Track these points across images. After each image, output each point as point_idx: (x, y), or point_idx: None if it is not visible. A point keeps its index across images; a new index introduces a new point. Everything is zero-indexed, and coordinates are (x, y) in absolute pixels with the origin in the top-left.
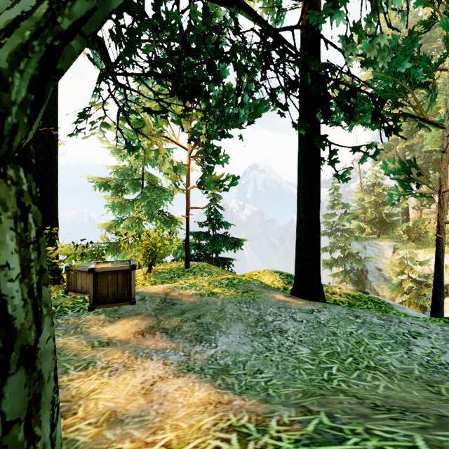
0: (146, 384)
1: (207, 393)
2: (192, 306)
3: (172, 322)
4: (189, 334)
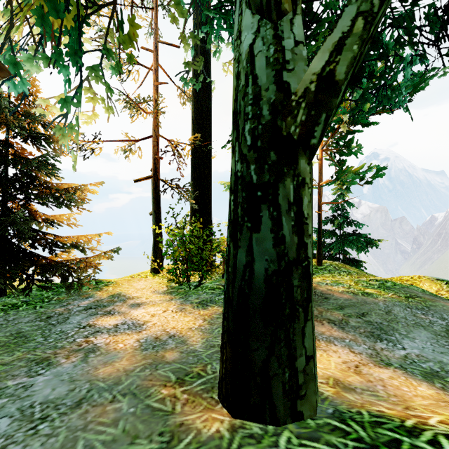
0: (348, 364)
1: (433, 391)
2: (349, 303)
3: (334, 315)
4: (362, 330)
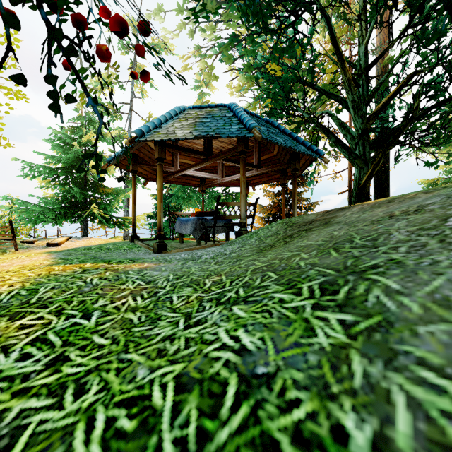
0: None
1: None
2: None
3: None
4: None
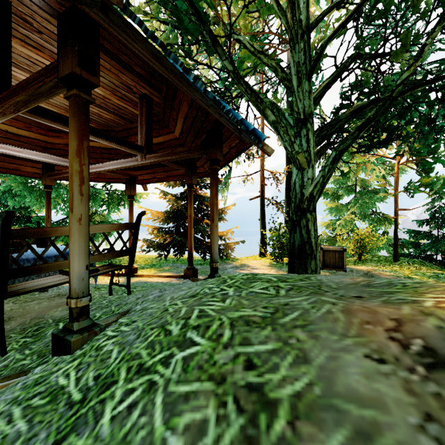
0: None
1: None
2: None
3: None
4: None
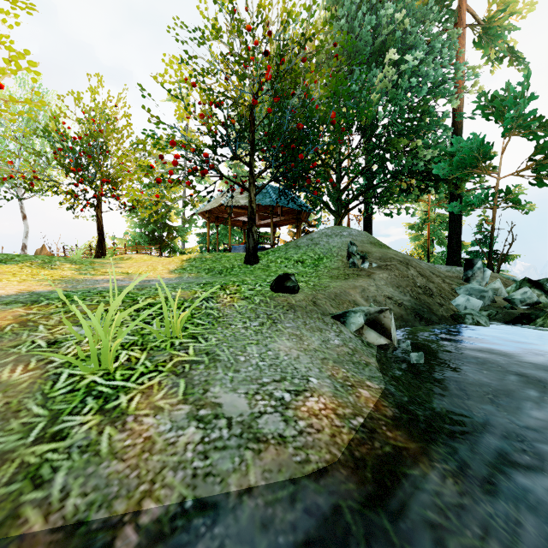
0: None
1: None
2: None
3: None
4: None
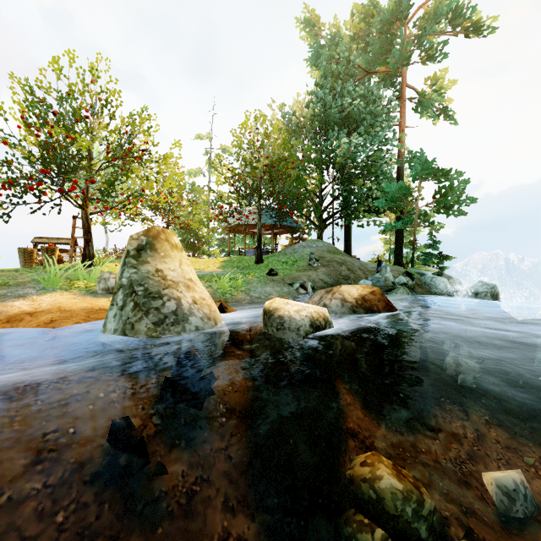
0: None
1: None
2: None
3: None
4: None
